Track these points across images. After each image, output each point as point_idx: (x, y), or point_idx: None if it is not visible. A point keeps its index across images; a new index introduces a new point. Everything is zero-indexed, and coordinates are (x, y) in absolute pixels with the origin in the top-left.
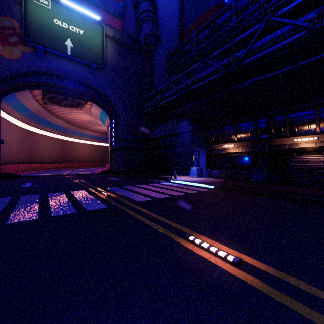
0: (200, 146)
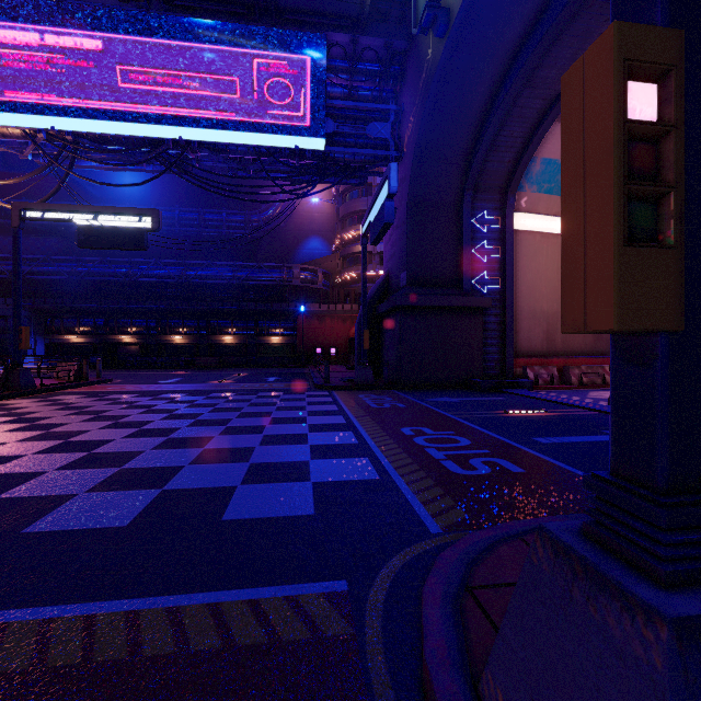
0: (38, 335)
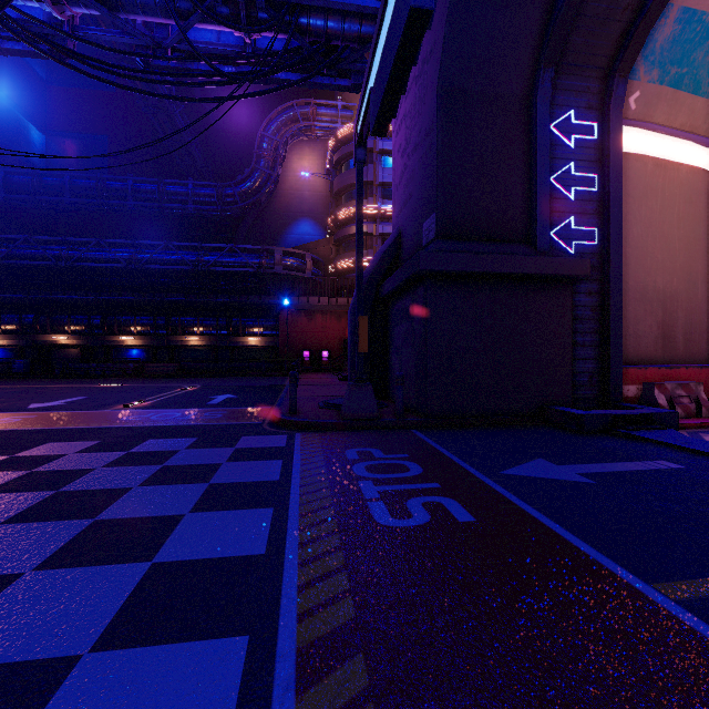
0: None
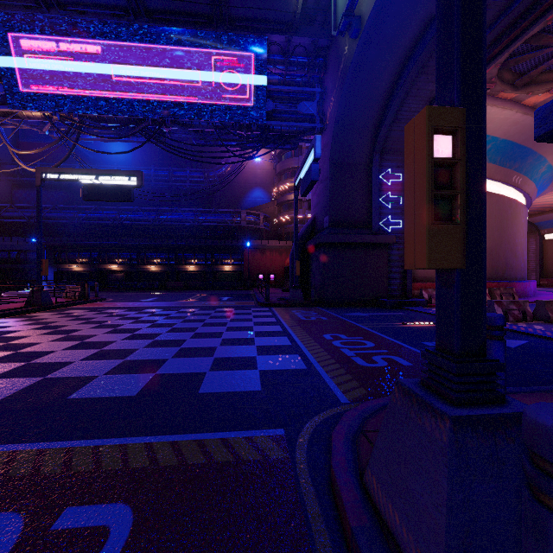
0: (49, 264)
